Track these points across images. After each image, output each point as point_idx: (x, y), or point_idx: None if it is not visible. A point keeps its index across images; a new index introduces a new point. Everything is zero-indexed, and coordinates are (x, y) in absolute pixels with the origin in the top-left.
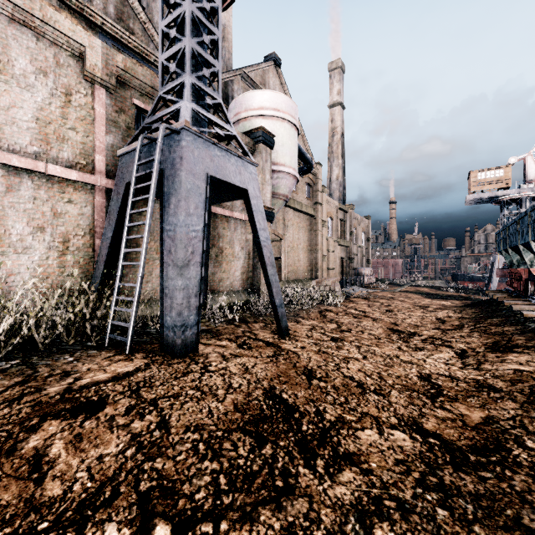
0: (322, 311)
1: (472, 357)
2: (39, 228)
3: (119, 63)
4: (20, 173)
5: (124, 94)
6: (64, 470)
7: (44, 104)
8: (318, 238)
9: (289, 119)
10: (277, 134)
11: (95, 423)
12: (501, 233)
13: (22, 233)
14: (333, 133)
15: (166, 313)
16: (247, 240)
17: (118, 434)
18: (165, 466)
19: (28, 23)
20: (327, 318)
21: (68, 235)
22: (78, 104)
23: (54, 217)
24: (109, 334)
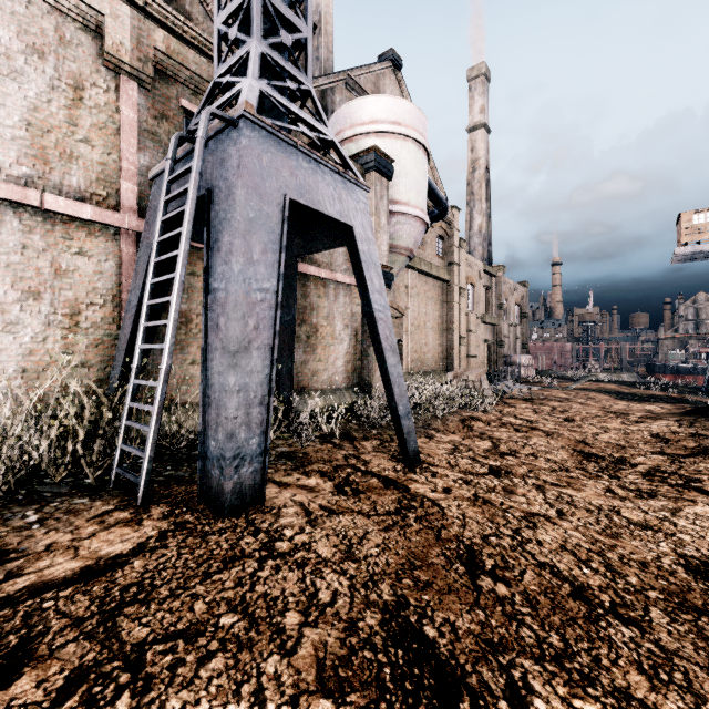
0: (465, 419)
1: None
2: (32, 293)
3: (158, 44)
4: (0, 207)
5: (168, 91)
6: None
7: (40, 101)
8: (453, 313)
9: (415, 137)
10: (398, 158)
11: None
12: None
13: (3, 300)
14: (473, 167)
15: (209, 434)
16: (354, 314)
17: None
18: None
19: None
20: (473, 430)
21: (78, 304)
22: (95, 104)
23: (56, 277)
24: (116, 467)
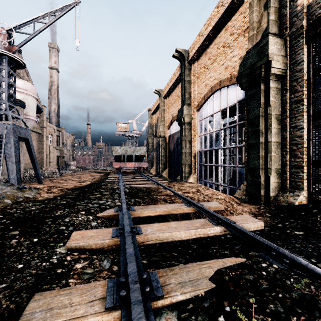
0: (51, 179)
1: None
2: None
3: None
4: None
5: None
6: None
7: None
8: (44, 146)
9: (33, 95)
10: (26, 101)
11: None
12: None
13: None
14: (51, 84)
15: (10, 175)
16: None
17: None
18: None
19: None
20: (53, 181)
21: None
22: None
23: None
24: None
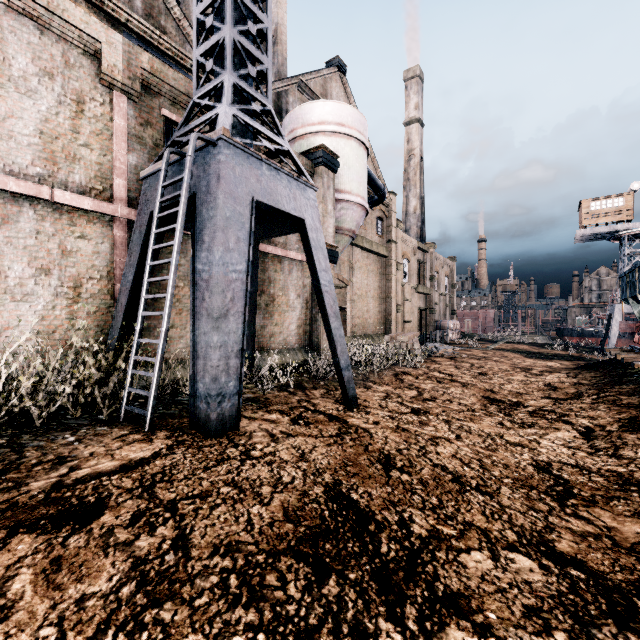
0: (398, 374)
1: (603, 438)
2: (44, 270)
3: (144, 64)
4: (19, 200)
5: (151, 102)
6: (23, 622)
7: (50, 114)
8: (391, 284)
9: (357, 136)
10: (342, 154)
11: (85, 539)
12: (628, 276)
13: (21, 276)
14: (409, 156)
15: (198, 379)
16: (305, 285)
17: (114, 558)
18: (175, 618)
19: (30, 12)
20: (404, 382)
21: (80, 278)
22: (93, 115)
23: (63, 256)
24: (125, 405)
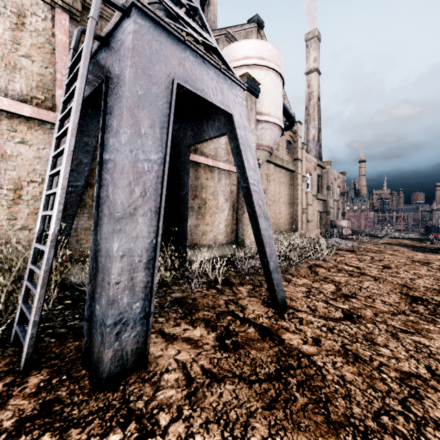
0: (311, 266)
1: None
2: None
3: None
4: None
5: None
6: None
7: None
8: (298, 192)
9: (274, 68)
10: (262, 83)
11: None
12: None
13: None
14: (309, 97)
15: (95, 297)
16: (232, 191)
17: None
18: None
19: None
20: (319, 275)
21: (20, 181)
22: (35, 29)
23: (2, 160)
24: (16, 324)
